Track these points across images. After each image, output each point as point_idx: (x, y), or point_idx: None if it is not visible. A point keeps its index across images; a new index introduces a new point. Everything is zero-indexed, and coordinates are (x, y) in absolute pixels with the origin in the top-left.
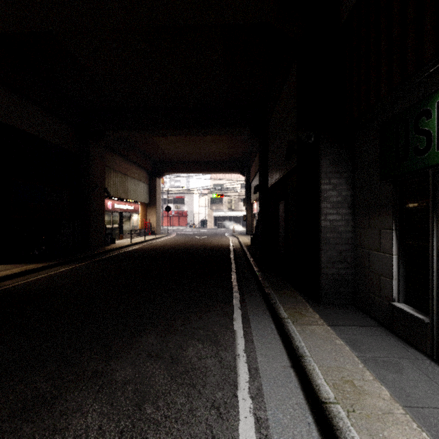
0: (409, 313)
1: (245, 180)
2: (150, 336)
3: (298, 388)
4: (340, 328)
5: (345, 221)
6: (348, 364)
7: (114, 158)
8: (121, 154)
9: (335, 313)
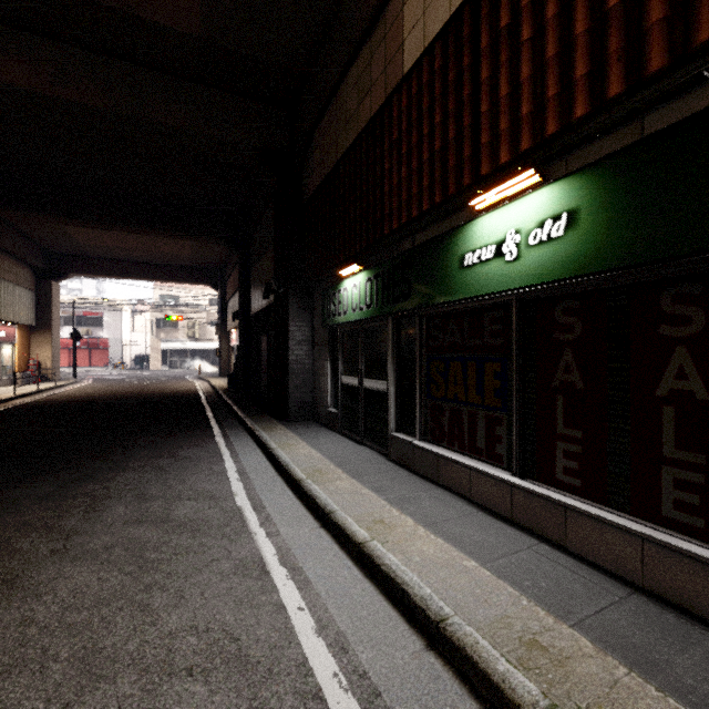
0: (332, 412)
1: (219, 297)
2: (142, 452)
3: (260, 452)
4: (296, 430)
5: (307, 356)
6: (292, 440)
7: None
8: None
9: (296, 425)
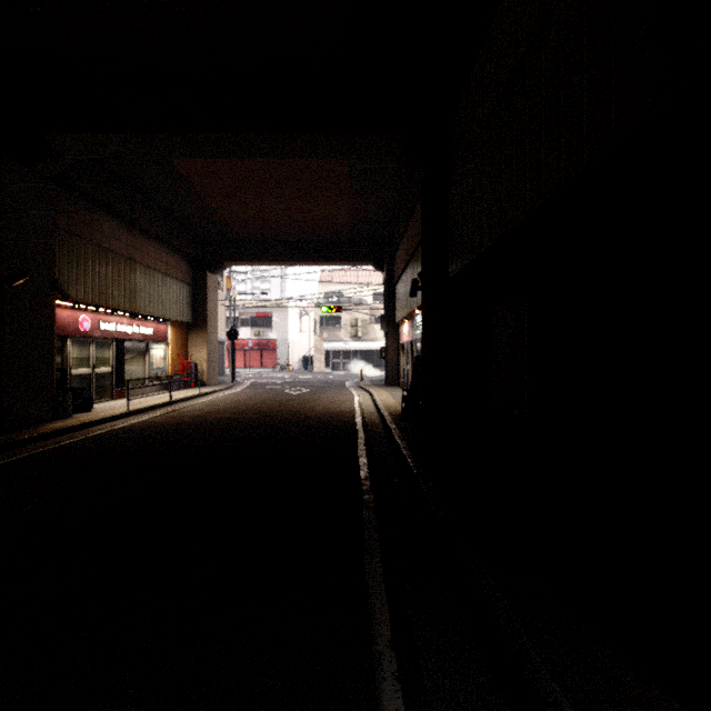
0: None
1: (385, 279)
2: None
3: None
4: None
5: None
6: None
7: (97, 217)
8: (116, 212)
9: None
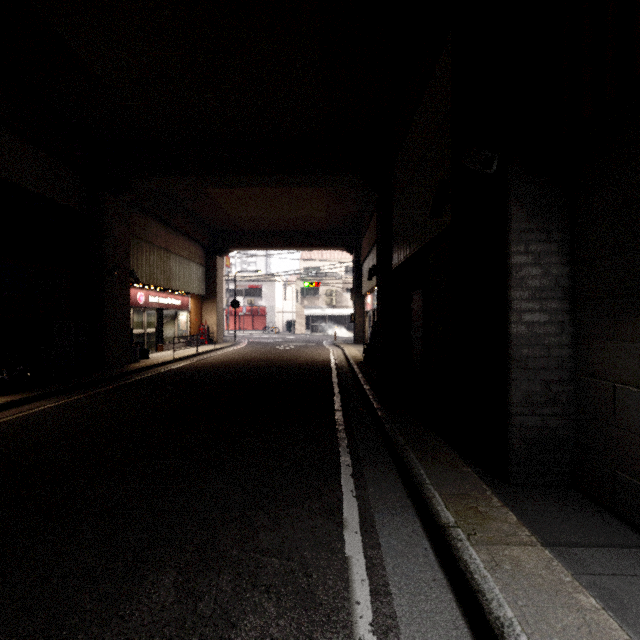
0: None
1: (354, 261)
2: (163, 578)
3: None
4: (572, 555)
5: (557, 324)
6: None
7: (149, 223)
8: (160, 218)
9: (545, 508)
